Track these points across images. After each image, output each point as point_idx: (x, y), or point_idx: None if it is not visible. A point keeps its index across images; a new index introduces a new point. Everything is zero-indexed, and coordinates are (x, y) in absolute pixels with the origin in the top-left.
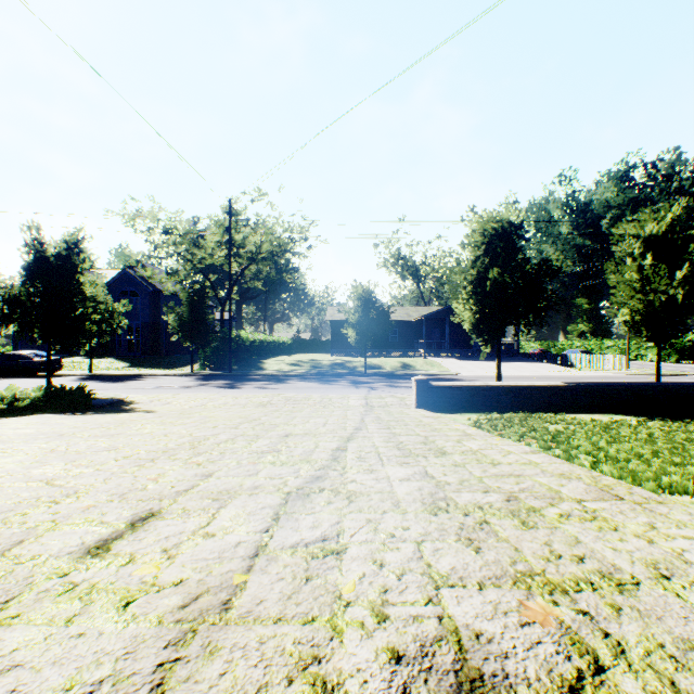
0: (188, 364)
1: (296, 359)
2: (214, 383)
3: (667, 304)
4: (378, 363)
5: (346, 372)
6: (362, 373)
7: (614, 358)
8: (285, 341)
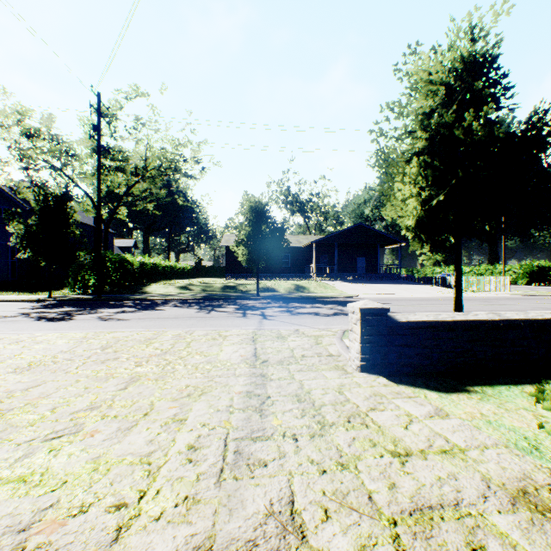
0: (63, 288)
1: (188, 282)
2: (48, 311)
3: None
4: (272, 286)
5: (237, 295)
6: (254, 296)
7: (496, 280)
8: (184, 266)
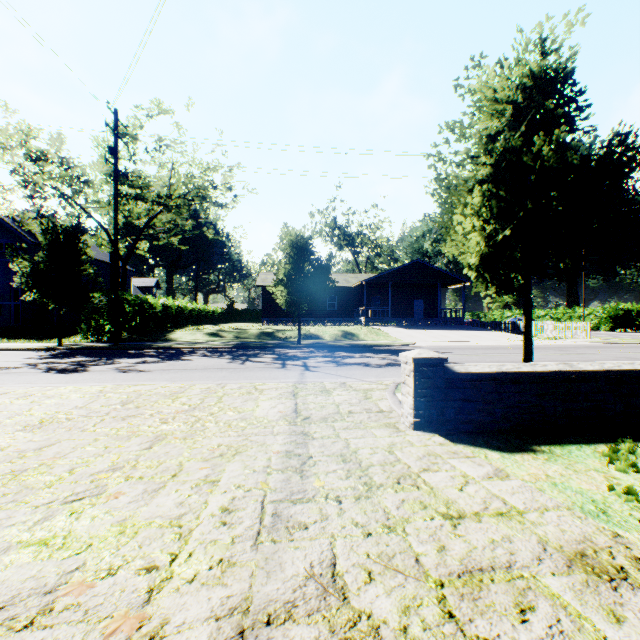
0: (74, 335)
1: (218, 328)
2: (59, 361)
3: None
4: (316, 332)
5: (275, 343)
6: (295, 344)
7: (575, 325)
8: (214, 309)
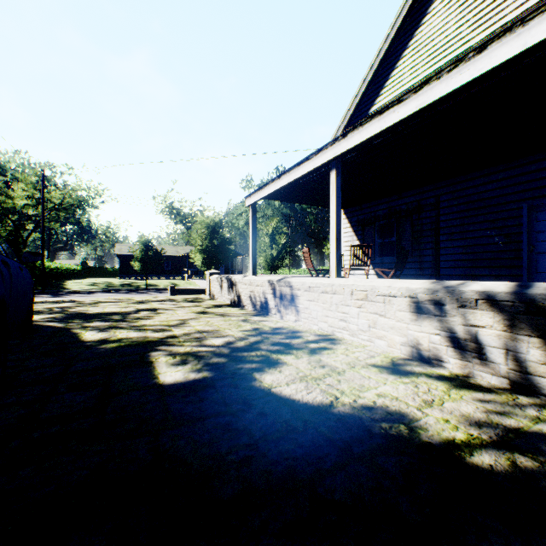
0: None
1: (92, 281)
2: (41, 296)
3: (273, 257)
4: (156, 283)
5: (134, 288)
6: (145, 289)
7: None
8: (76, 268)
